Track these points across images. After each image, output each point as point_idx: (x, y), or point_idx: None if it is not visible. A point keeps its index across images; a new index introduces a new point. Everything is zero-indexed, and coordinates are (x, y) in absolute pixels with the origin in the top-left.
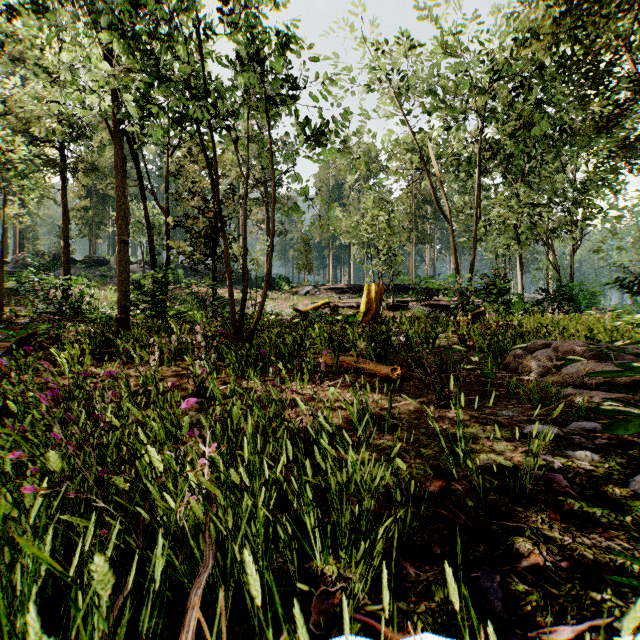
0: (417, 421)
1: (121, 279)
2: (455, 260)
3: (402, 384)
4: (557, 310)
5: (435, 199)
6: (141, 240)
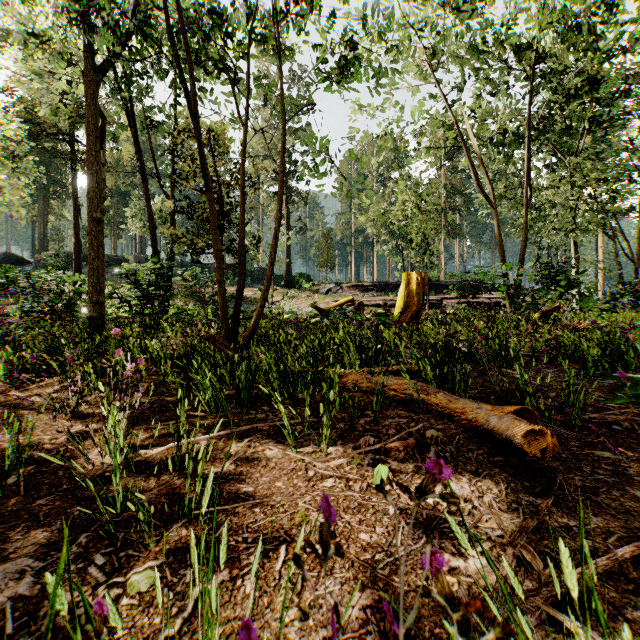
0: None
1: (92, 267)
2: (502, 249)
3: None
4: None
5: (477, 179)
6: None
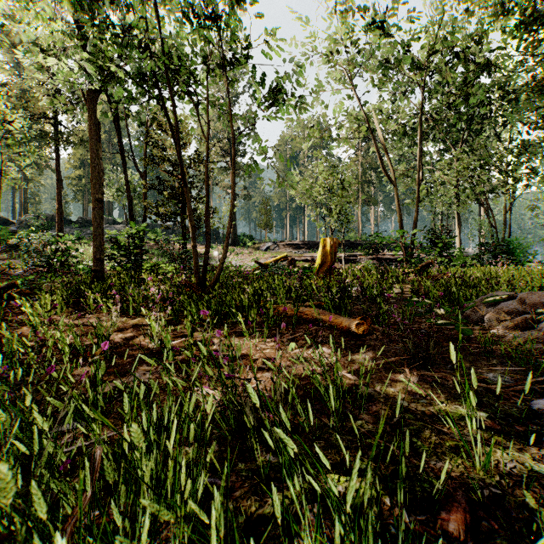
0: (394, 389)
1: (96, 234)
2: (400, 218)
3: (365, 338)
4: (500, 262)
5: (382, 163)
6: (124, 203)
